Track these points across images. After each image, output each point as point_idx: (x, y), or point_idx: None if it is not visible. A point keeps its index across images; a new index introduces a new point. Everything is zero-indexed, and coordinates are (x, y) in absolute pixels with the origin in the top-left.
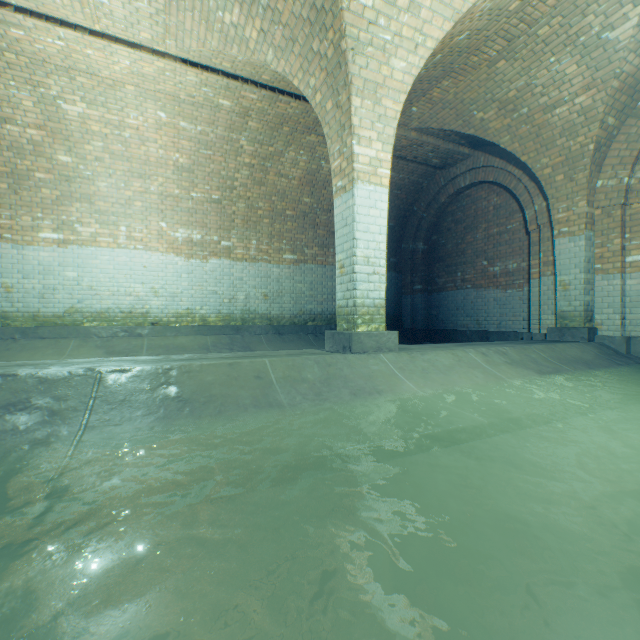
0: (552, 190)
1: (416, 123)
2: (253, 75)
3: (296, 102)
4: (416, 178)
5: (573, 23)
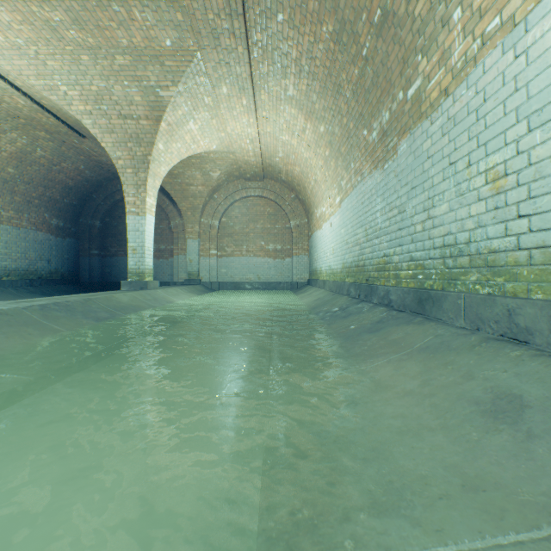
0: (187, 217)
1: None
2: (36, 96)
3: (56, 120)
4: (102, 179)
5: (203, 164)
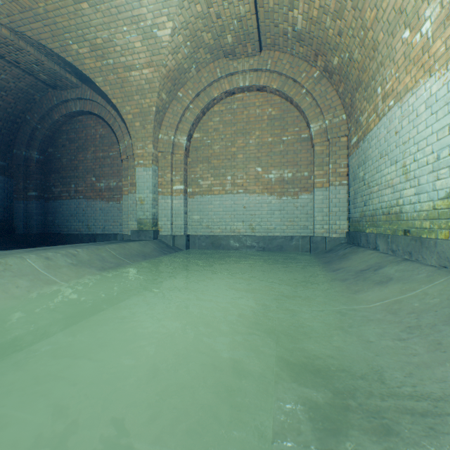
0: (134, 132)
1: (7, 20)
2: None
3: None
4: (26, 86)
5: (135, 6)
